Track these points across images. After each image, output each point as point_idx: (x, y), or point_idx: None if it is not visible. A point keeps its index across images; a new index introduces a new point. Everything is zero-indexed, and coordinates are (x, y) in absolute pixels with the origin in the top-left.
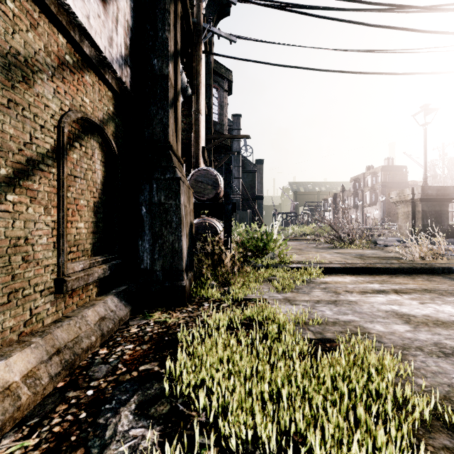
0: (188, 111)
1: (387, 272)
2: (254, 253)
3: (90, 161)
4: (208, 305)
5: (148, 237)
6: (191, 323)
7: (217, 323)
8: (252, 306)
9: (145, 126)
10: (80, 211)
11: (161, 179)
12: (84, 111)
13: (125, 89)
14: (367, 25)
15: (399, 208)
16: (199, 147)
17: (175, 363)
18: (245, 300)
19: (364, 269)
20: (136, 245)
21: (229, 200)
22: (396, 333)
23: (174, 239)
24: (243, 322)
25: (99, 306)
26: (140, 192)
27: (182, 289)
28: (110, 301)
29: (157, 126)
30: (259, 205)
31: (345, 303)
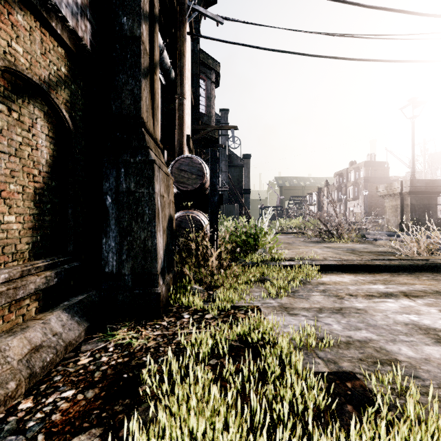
0: (172, 96)
1: (387, 269)
2: (242, 249)
3: (28, 133)
4: (189, 317)
5: (114, 234)
6: (164, 347)
7: (196, 351)
8: (242, 318)
9: (112, 98)
10: (8, 200)
11: (130, 162)
12: (12, 61)
13: (84, 49)
14: (362, 6)
15: (387, 201)
16: (183, 134)
17: (128, 430)
18: (233, 308)
19: (363, 267)
20: (101, 243)
21: (215, 191)
22: (433, 361)
23: (146, 236)
24: (231, 344)
25: (34, 329)
26: (104, 178)
27: (156, 297)
28: (54, 320)
29: (126, 98)
30: (246, 199)
31: (353, 311)
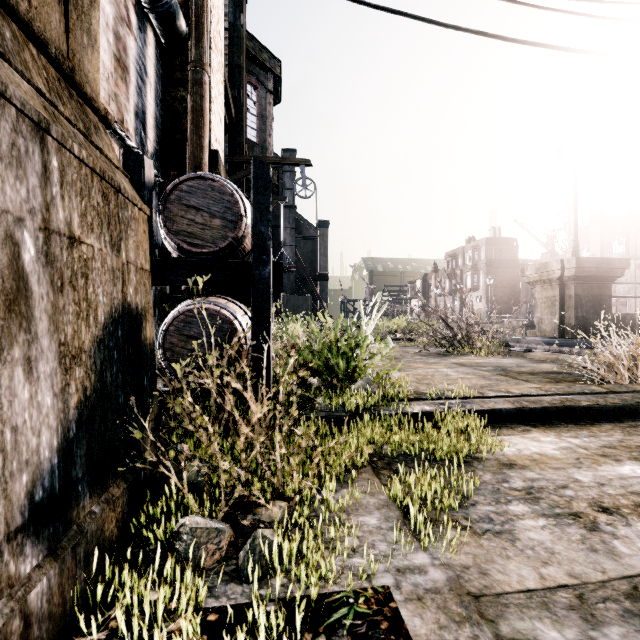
0: (182, 72)
1: (603, 414)
2: (324, 379)
3: None
4: None
5: None
6: None
7: None
8: None
9: None
10: None
11: None
12: None
13: None
14: None
15: (539, 291)
16: (203, 144)
17: None
18: (309, 622)
19: (560, 412)
20: None
21: (265, 253)
22: None
23: None
24: None
25: None
26: None
27: None
28: None
29: None
30: (322, 288)
31: None
